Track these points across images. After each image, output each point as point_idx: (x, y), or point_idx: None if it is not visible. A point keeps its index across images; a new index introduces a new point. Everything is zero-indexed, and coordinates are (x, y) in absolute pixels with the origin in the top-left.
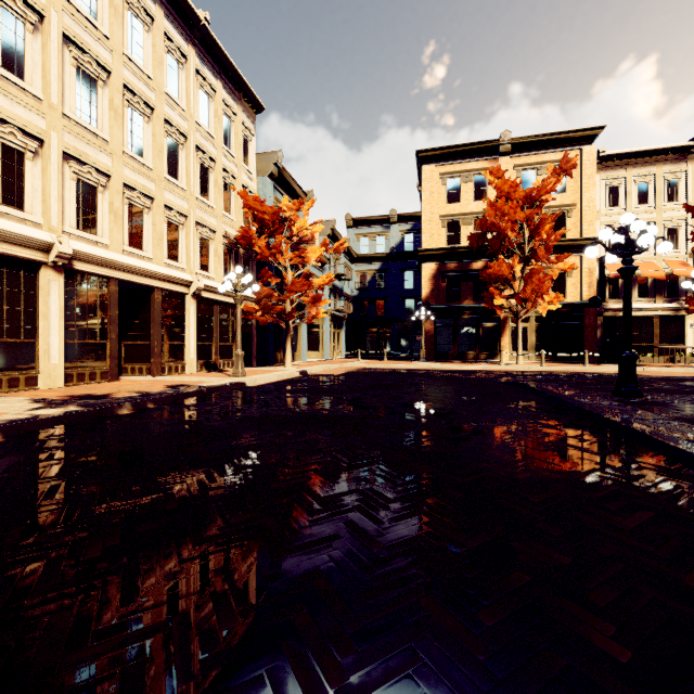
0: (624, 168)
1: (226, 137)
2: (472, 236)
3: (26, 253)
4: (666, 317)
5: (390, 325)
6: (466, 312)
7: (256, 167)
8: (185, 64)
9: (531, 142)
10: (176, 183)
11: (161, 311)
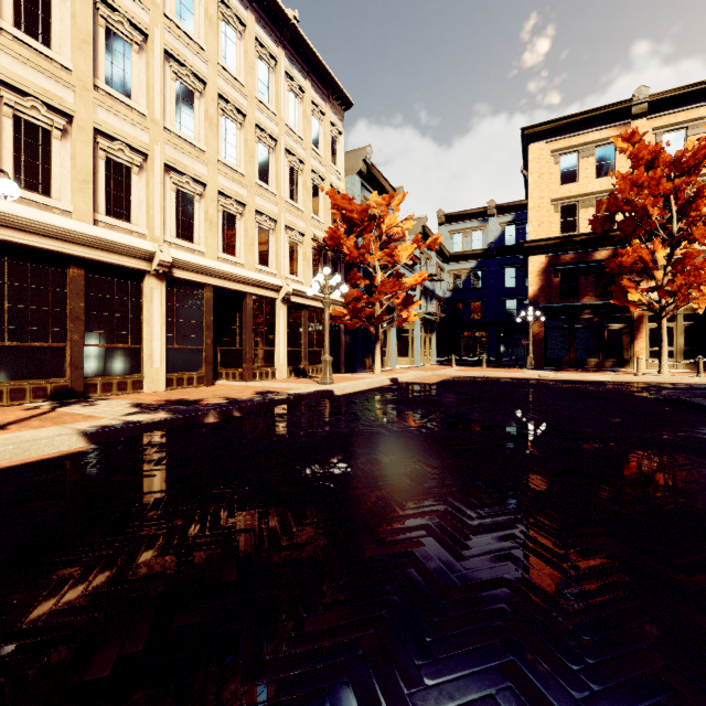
0: None
1: (314, 138)
2: (595, 220)
3: (132, 262)
4: None
5: (488, 329)
6: (586, 312)
7: (344, 166)
8: (275, 67)
9: (678, 96)
10: (266, 188)
11: (252, 317)
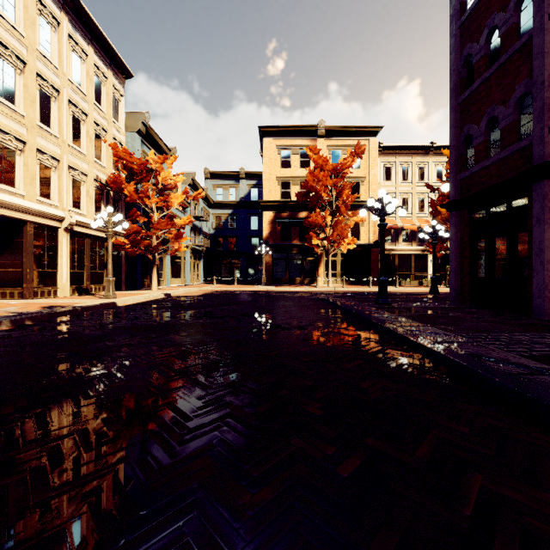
0: (394, 156)
1: (97, 95)
2: (298, 194)
3: None
4: (418, 255)
5: (240, 258)
6: (295, 249)
7: (125, 123)
8: (58, 28)
9: (338, 131)
10: (48, 131)
11: (33, 242)
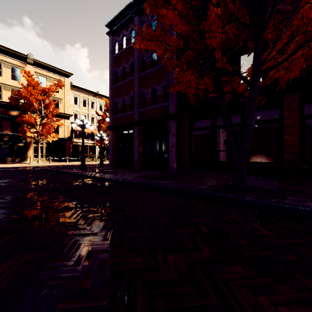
0: (79, 92)
1: None
2: (11, 98)
3: None
4: (91, 146)
5: None
6: (6, 137)
7: None
8: None
9: (44, 65)
10: None
11: None
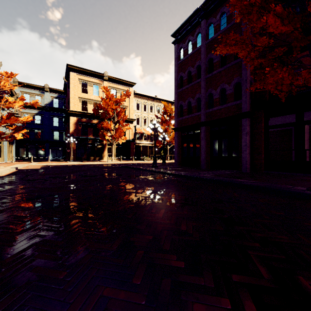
0: (140, 98)
1: None
2: (94, 110)
3: None
4: (150, 146)
5: (45, 144)
6: (90, 140)
7: None
8: None
9: (115, 79)
10: None
11: None
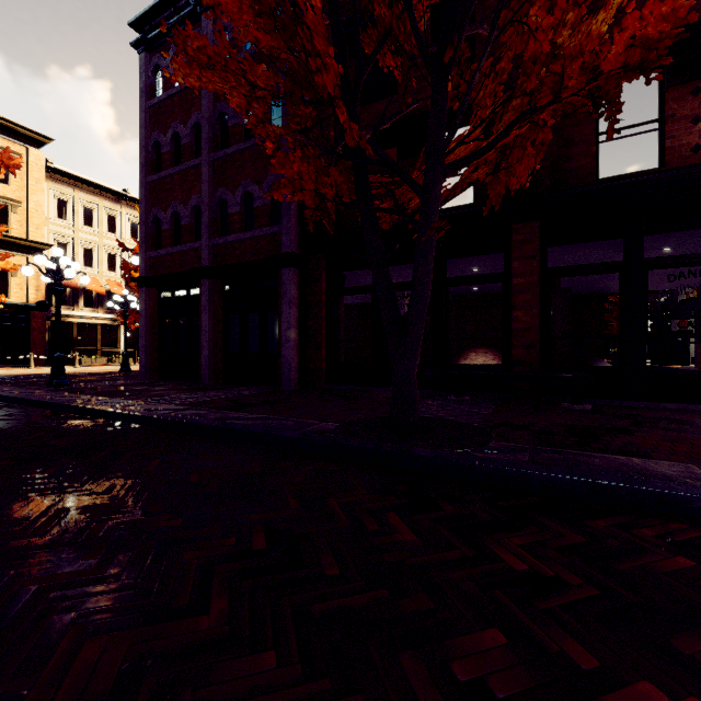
0: (72, 187)
1: None
2: None
3: None
4: (107, 325)
5: None
6: None
7: None
8: None
9: None
10: None
11: None
